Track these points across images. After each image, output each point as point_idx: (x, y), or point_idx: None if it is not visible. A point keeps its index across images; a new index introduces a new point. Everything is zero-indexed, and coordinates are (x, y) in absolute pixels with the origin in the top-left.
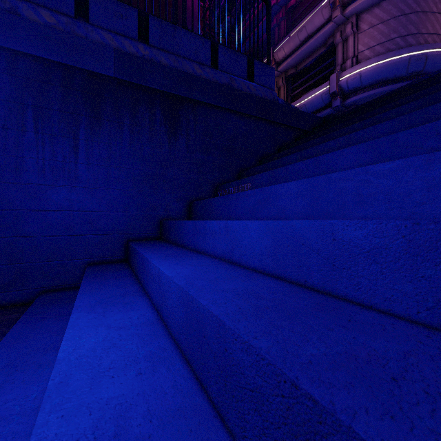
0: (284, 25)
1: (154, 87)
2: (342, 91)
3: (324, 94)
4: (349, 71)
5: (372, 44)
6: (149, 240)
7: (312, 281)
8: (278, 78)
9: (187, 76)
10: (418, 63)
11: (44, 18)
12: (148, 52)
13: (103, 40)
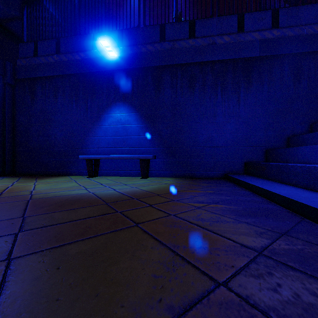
0: None
1: (283, 53)
2: None
3: None
4: None
5: None
6: None
7: None
8: None
9: (309, 36)
10: None
11: (225, 40)
12: (279, 33)
13: (252, 38)
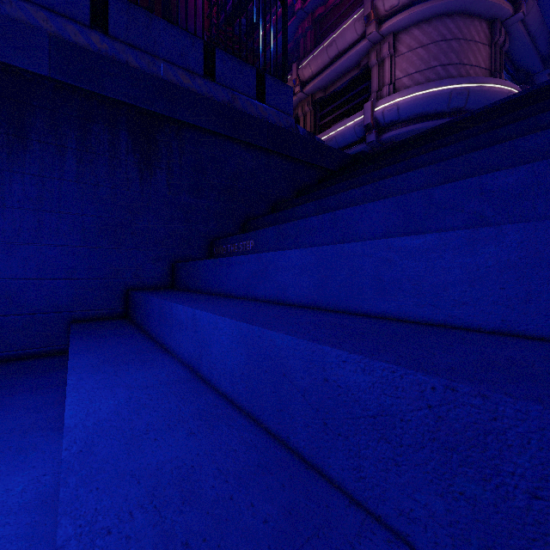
0: (311, 36)
1: (116, 97)
2: (378, 124)
3: (357, 125)
4: (385, 100)
5: (411, 71)
6: (107, 320)
7: (296, 440)
8: (304, 101)
9: (169, 86)
10: (460, 98)
11: None
12: (107, 46)
13: (29, 19)
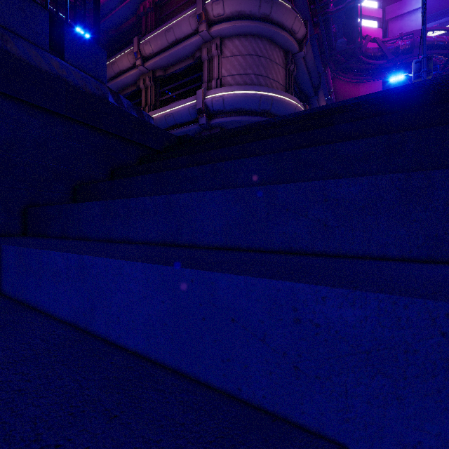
0: (152, 17)
1: None
2: (208, 110)
3: (191, 107)
4: (213, 91)
5: (233, 72)
6: None
7: None
8: (146, 75)
9: None
10: (267, 103)
11: None
12: None
13: None
